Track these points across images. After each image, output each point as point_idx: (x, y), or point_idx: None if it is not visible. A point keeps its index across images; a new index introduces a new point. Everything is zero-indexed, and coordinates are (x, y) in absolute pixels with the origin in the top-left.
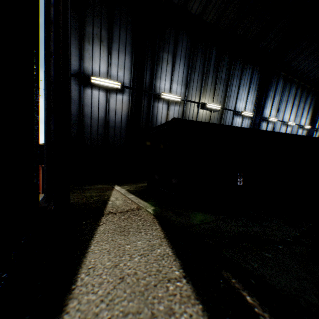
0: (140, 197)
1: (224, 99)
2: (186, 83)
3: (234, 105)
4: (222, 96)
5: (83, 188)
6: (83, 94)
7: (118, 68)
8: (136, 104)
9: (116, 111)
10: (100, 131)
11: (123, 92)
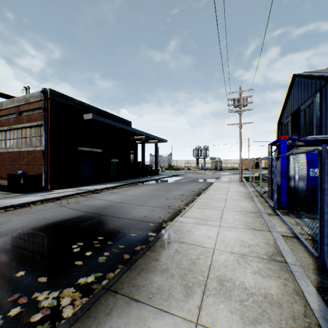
0: None
1: None
2: None
3: None
4: None
5: None
6: None
7: None
8: None
9: None
10: None
11: None
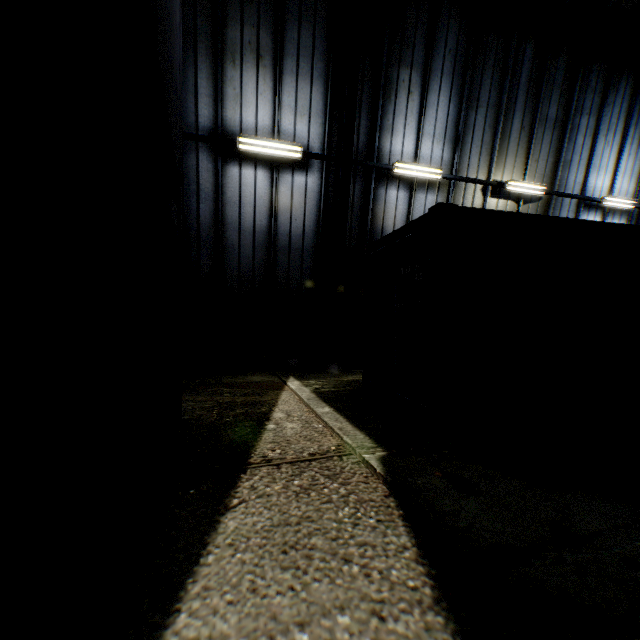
0: (346, 414)
1: (552, 170)
2: (455, 138)
3: (579, 184)
4: (548, 164)
5: (222, 382)
6: (223, 178)
7: (297, 115)
8: (336, 195)
9: (292, 212)
10: (259, 257)
11: (307, 168)
